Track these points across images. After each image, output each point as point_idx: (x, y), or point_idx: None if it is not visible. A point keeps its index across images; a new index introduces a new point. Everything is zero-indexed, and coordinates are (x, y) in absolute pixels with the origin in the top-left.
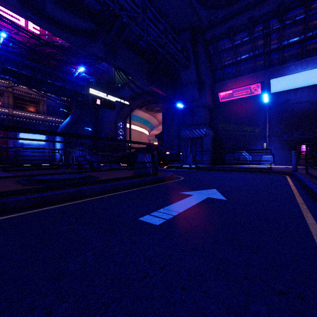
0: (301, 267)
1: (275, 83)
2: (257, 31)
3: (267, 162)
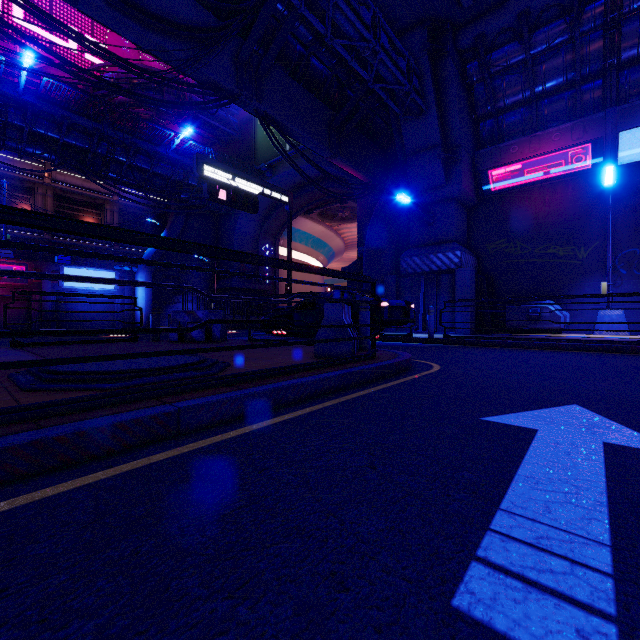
0: None
1: (630, 141)
2: (591, 18)
3: (610, 327)
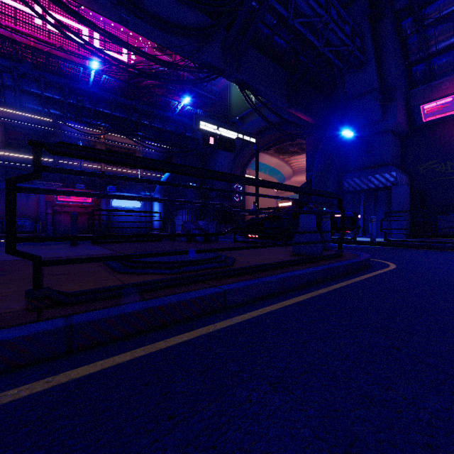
0: None
1: None
2: None
3: None
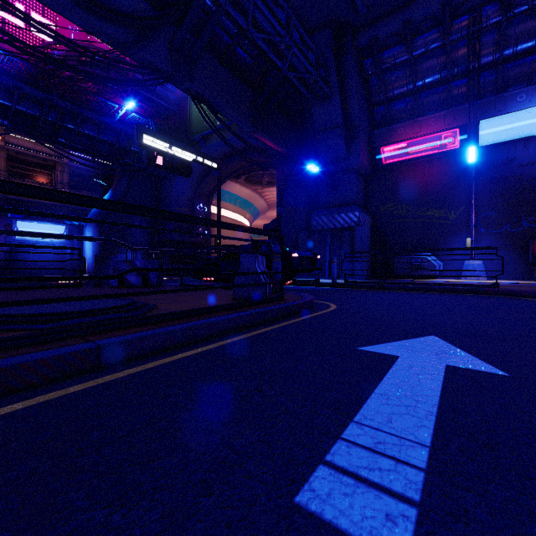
0: None
1: (487, 128)
2: (458, 29)
3: (473, 274)
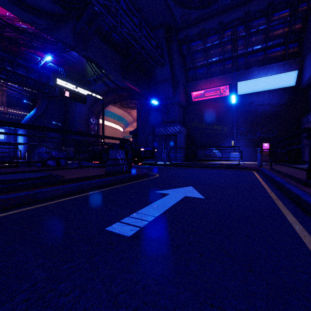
0: (308, 287)
1: (241, 86)
2: (226, 36)
3: (234, 159)
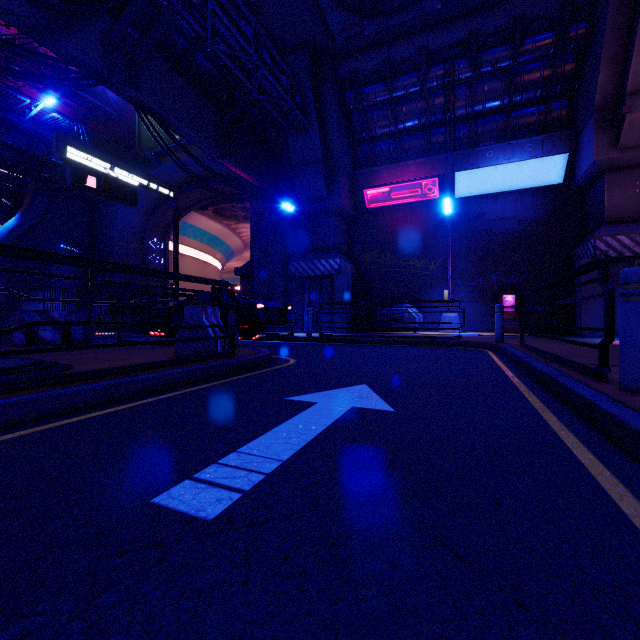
0: None
1: (462, 180)
2: (434, 77)
3: (449, 326)
